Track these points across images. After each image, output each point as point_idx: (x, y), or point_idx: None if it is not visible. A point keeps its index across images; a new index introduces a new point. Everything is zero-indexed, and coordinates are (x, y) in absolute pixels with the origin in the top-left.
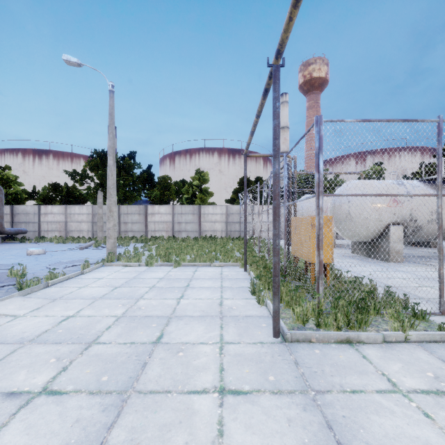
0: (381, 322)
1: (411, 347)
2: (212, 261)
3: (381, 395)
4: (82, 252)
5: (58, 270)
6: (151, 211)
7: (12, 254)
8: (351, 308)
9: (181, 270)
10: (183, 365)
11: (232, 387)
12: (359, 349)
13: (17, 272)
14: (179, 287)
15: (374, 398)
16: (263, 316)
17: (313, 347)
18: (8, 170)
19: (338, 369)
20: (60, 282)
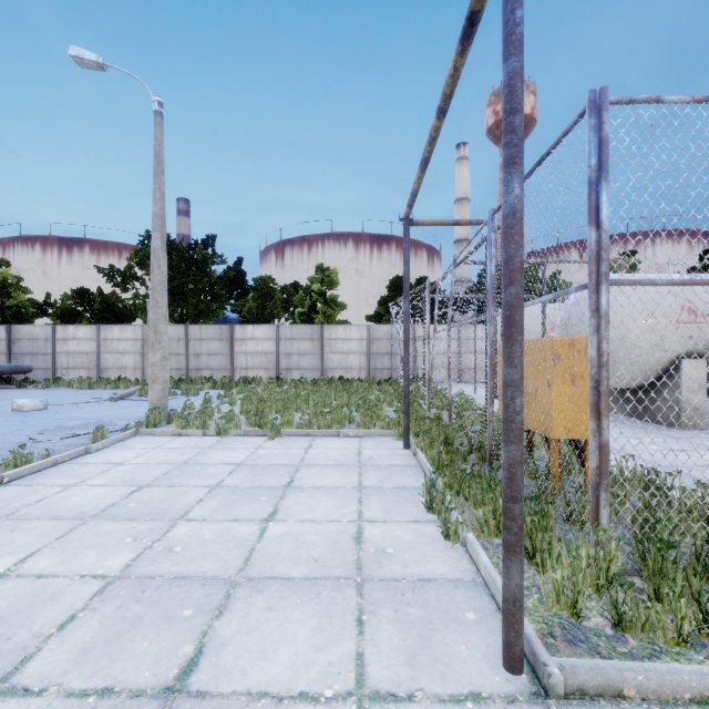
0: None
1: None
2: (342, 425)
3: None
4: (112, 406)
5: (46, 444)
6: (241, 334)
7: None
8: None
9: (282, 446)
10: None
11: None
12: None
13: None
14: (272, 487)
15: None
16: (464, 582)
17: None
18: (6, 266)
19: None
20: (33, 473)
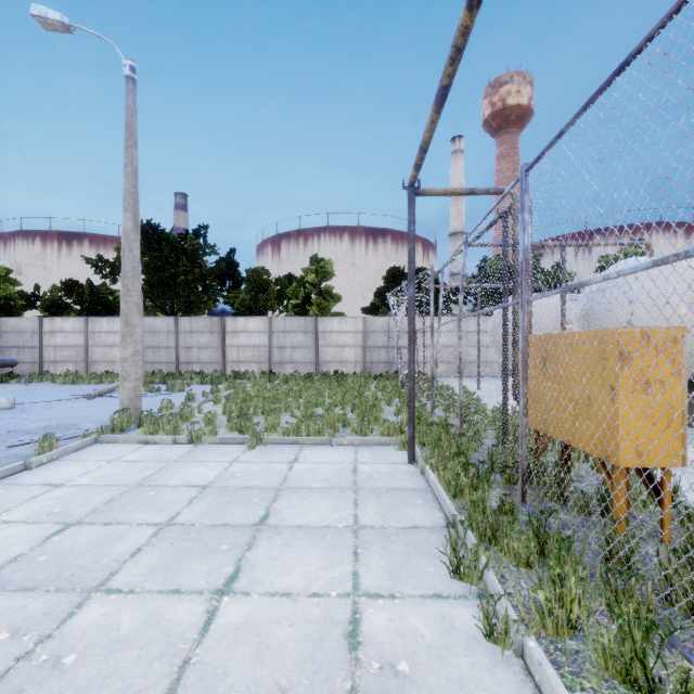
0: None
1: None
2: (334, 432)
3: None
4: (87, 405)
5: None
6: (233, 326)
7: None
8: None
9: (263, 458)
10: None
11: None
12: None
13: None
14: (239, 527)
15: None
16: None
17: None
18: None
19: None
20: None
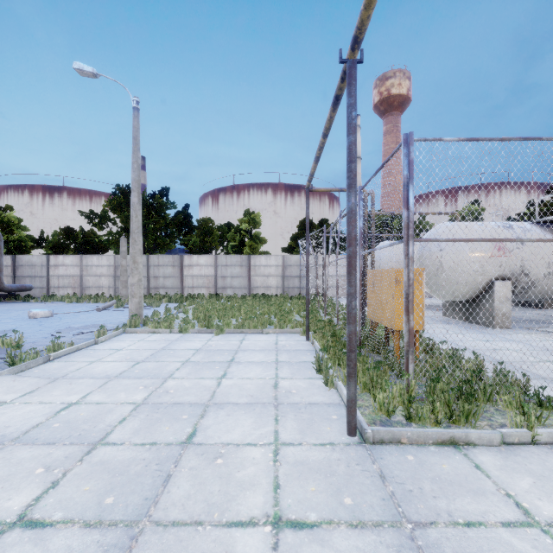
0: (494, 413)
1: (542, 451)
2: (264, 326)
3: (510, 530)
4: (99, 315)
5: (65, 339)
6: (189, 262)
7: (11, 316)
8: (454, 395)
9: (225, 339)
10: (223, 479)
11: (292, 516)
12: (468, 454)
13: (11, 341)
14: (221, 362)
15: (500, 536)
16: (333, 404)
17: (404, 451)
18: (10, 210)
19: (443, 486)
20: (66, 355)
